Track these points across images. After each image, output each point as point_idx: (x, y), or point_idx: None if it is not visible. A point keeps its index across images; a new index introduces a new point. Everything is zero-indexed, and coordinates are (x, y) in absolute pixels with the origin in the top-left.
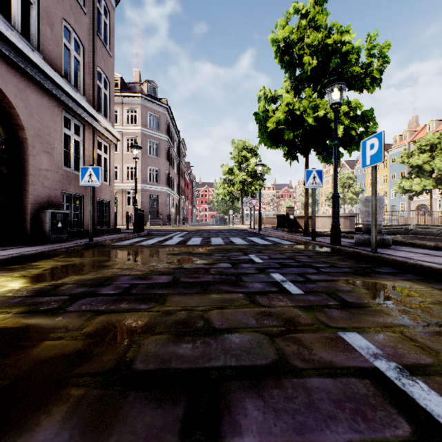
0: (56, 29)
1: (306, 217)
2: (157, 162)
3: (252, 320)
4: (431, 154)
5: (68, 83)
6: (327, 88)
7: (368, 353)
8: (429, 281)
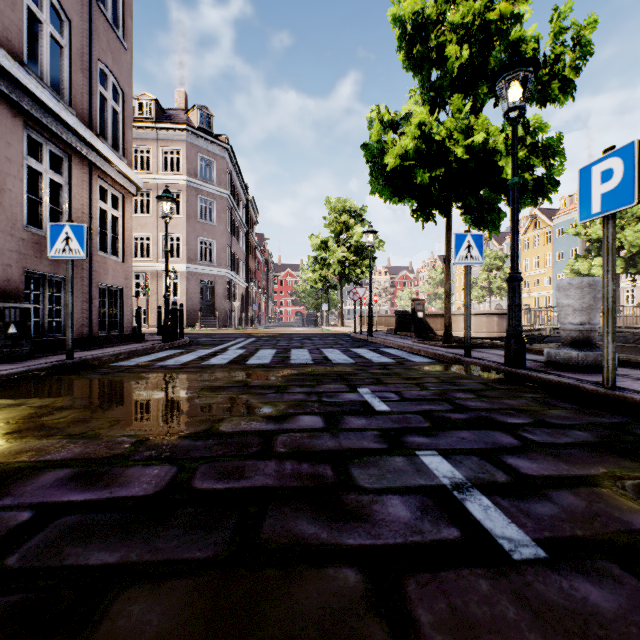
0: None
1: (447, 315)
2: (211, 231)
3: None
4: (618, 222)
5: (35, 77)
6: (499, 80)
7: None
8: None
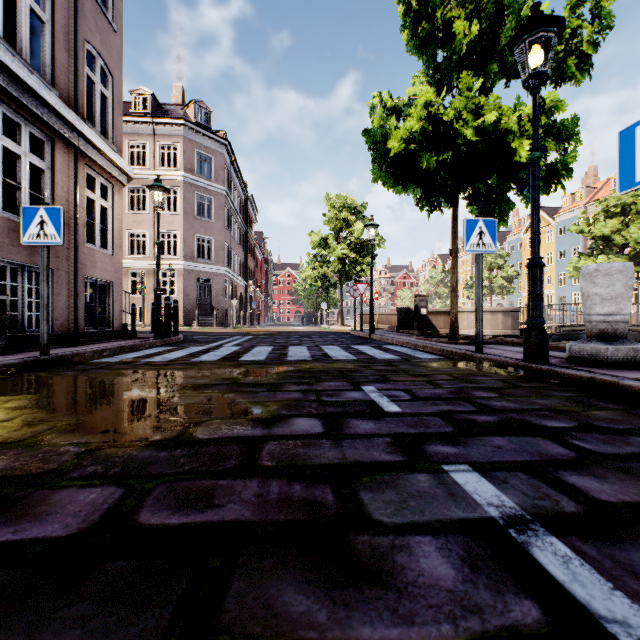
0: None
1: (453, 310)
2: (209, 228)
3: None
4: (622, 219)
5: (11, 51)
6: (518, 44)
7: None
8: None
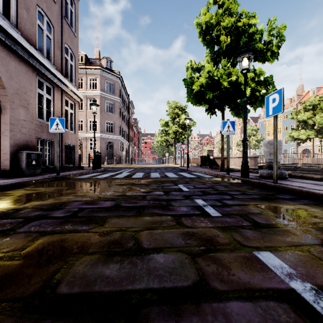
0: (32, 12)
1: (222, 157)
2: (112, 117)
3: (177, 239)
4: (313, 112)
5: (41, 54)
6: (238, 57)
7: (283, 273)
8: (322, 205)
